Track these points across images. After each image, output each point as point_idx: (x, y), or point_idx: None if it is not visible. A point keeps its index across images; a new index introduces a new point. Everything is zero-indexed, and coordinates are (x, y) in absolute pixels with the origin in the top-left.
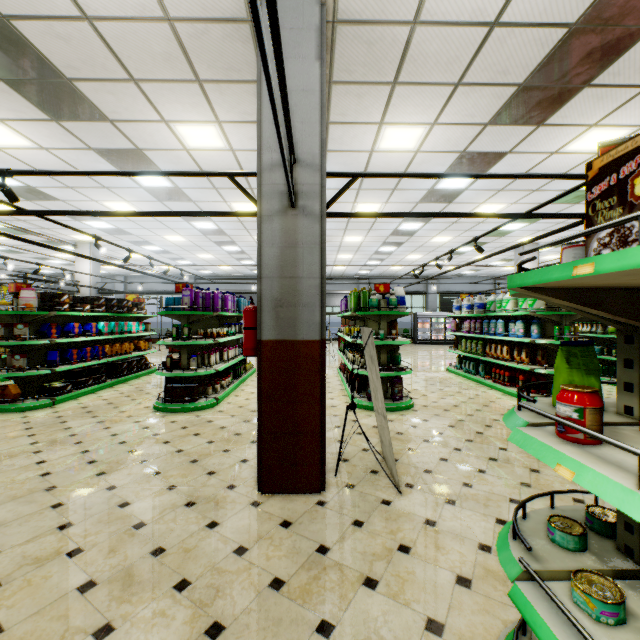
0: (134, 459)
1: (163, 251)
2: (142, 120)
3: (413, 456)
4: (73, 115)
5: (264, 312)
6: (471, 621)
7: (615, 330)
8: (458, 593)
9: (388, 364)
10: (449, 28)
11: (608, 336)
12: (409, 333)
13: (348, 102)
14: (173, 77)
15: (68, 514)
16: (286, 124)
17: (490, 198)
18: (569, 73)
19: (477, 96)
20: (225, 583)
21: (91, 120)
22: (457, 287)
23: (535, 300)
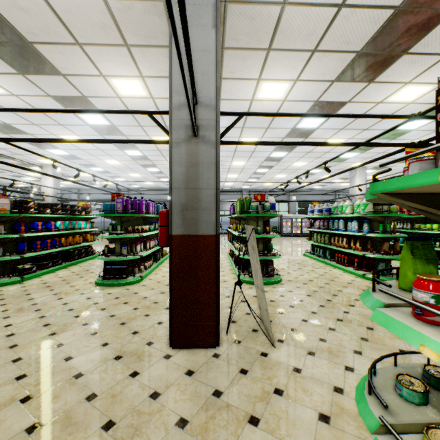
0: (78, 322)
1: (105, 171)
2: (86, 74)
3: (282, 318)
4: (35, 70)
5: (174, 214)
6: None
7: (419, 227)
8: (320, 428)
9: (263, 251)
10: (309, 8)
11: (415, 231)
12: (277, 229)
13: (235, 63)
14: (108, 42)
15: (24, 367)
16: (190, 72)
17: (334, 135)
18: (393, 44)
19: (327, 60)
20: (142, 423)
21: (48, 74)
22: (310, 197)
23: (366, 206)
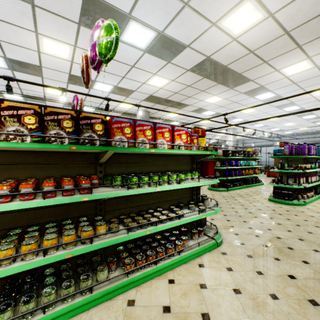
0: (266, 216)
1: (263, 126)
2: (265, 74)
3: None
4: (238, 84)
5: None
6: None
7: None
8: None
9: None
10: None
11: None
12: None
13: None
14: (284, 52)
15: (249, 225)
16: None
17: None
18: None
19: None
20: None
21: (244, 83)
22: None
23: None
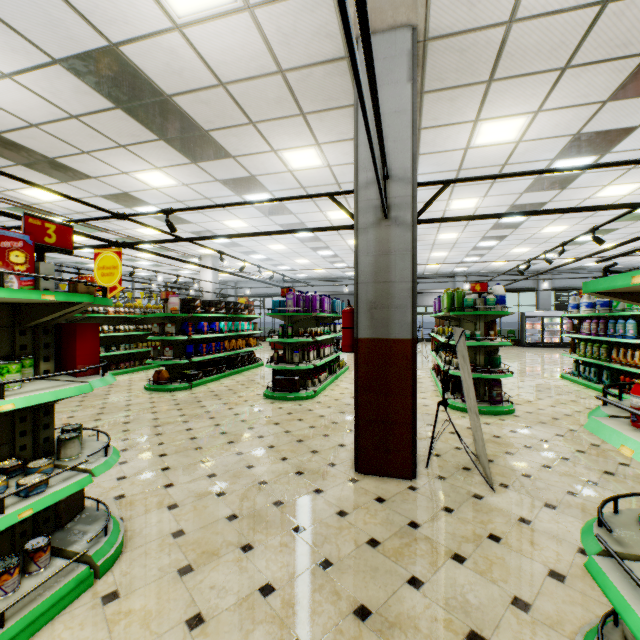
0: (253, 434)
1: (267, 259)
2: (256, 153)
3: (510, 459)
4: (207, 157)
5: (360, 313)
6: (560, 608)
7: None
8: (549, 584)
9: (485, 366)
10: (551, 17)
11: None
12: (515, 335)
13: (440, 107)
14: (282, 115)
15: (212, 467)
16: (380, 150)
17: (617, 179)
18: None
19: (590, 75)
20: (331, 534)
21: (219, 159)
22: (578, 282)
23: None
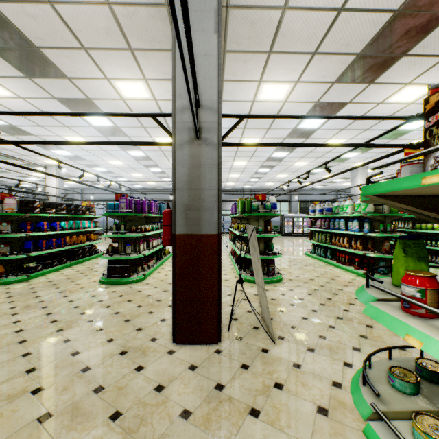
0: (84, 319)
1: (108, 171)
2: (91, 78)
3: (283, 316)
4: (41, 73)
5: (177, 214)
6: None
7: (421, 226)
8: (319, 420)
9: (265, 250)
10: (309, 12)
11: (416, 230)
12: (278, 228)
13: (237, 65)
14: (112, 46)
15: (34, 361)
16: (193, 77)
17: (335, 135)
18: (392, 46)
19: (328, 62)
20: (147, 414)
21: (54, 77)
22: (311, 197)
23: (367, 206)
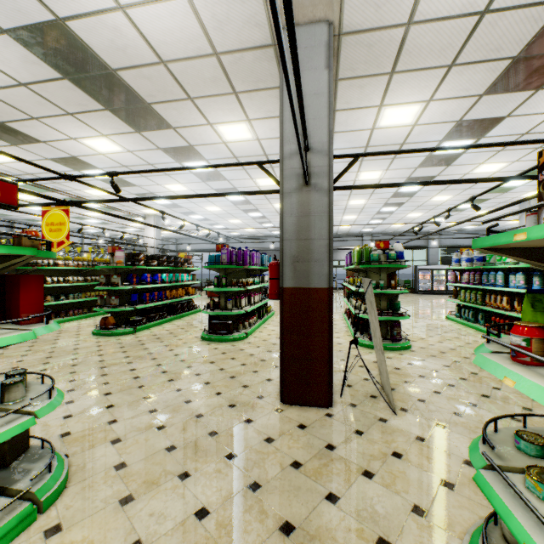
0: (191, 372)
1: (204, 219)
2: (194, 125)
3: (408, 387)
4: (149, 127)
5: (285, 266)
6: (451, 512)
7: None
8: (441, 492)
9: (388, 310)
10: (441, 22)
11: None
12: (410, 284)
13: (351, 93)
14: (217, 93)
15: (154, 404)
16: (302, 125)
17: (489, 158)
18: None
19: (471, 72)
20: (259, 459)
21: (161, 129)
22: (459, 241)
23: None
